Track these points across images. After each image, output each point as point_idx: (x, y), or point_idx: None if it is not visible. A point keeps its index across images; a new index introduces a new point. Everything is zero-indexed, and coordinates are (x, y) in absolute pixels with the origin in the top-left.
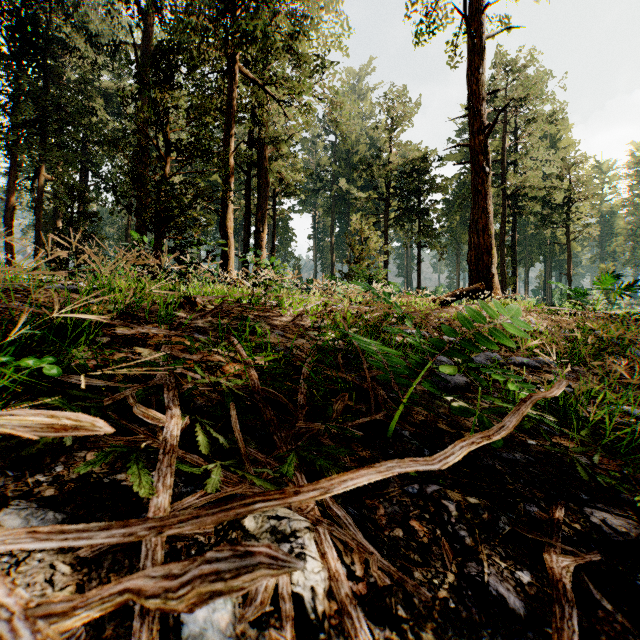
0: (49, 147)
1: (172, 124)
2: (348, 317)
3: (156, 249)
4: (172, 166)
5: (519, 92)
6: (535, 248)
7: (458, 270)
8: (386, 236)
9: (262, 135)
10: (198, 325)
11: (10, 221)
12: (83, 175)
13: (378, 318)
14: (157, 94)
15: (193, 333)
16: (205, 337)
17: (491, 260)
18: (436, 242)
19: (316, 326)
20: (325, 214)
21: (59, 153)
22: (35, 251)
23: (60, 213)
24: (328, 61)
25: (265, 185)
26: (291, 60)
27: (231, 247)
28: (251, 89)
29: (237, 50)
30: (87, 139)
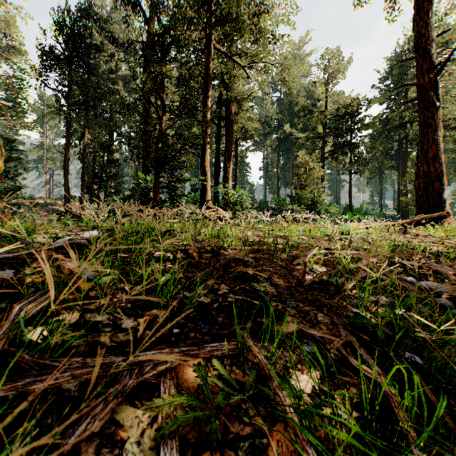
0: (89, 117)
1: (166, 91)
2: (346, 265)
3: (155, 186)
4: (166, 124)
5: (442, 39)
6: (451, 170)
7: (381, 190)
8: (322, 166)
9: (229, 96)
10: (200, 300)
11: (66, 168)
12: (110, 134)
13: (396, 275)
14: (156, 68)
15: (197, 322)
16: (217, 343)
17: (442, 186)
18: (365, 169)
19: (318, 280)
20: (273, 151)
21: (95, 121)
22: (81, 187)
23: (96, 160)
24: (278, 34)
25: (231, 133)
26: (250, 38)
27: (208, 181)
28: (222, 61)
29: (213, 30)
30: (112, 110)
